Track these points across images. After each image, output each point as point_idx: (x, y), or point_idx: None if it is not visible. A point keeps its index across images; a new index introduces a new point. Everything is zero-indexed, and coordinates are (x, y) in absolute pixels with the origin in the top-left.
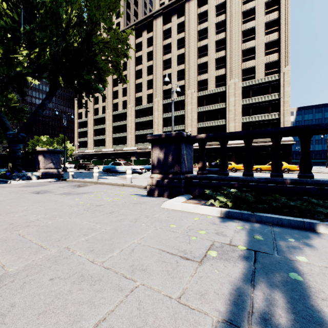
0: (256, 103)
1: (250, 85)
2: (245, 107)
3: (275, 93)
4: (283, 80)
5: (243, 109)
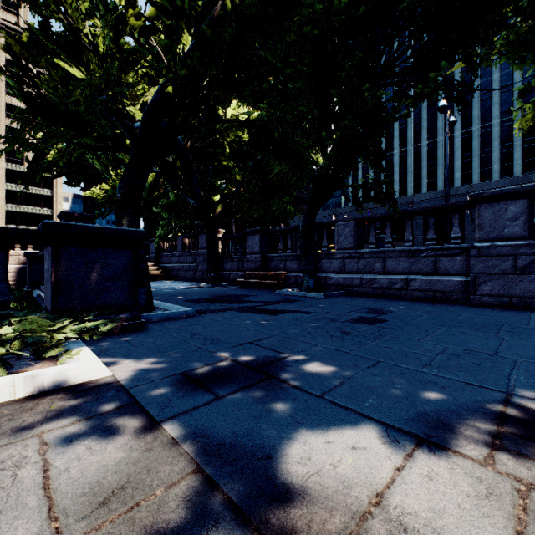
0: (26, 193)
1: (18, 171)
2: (11, 194)
3: (49, 189)
4: (56, 180)
5: (8, 195)
